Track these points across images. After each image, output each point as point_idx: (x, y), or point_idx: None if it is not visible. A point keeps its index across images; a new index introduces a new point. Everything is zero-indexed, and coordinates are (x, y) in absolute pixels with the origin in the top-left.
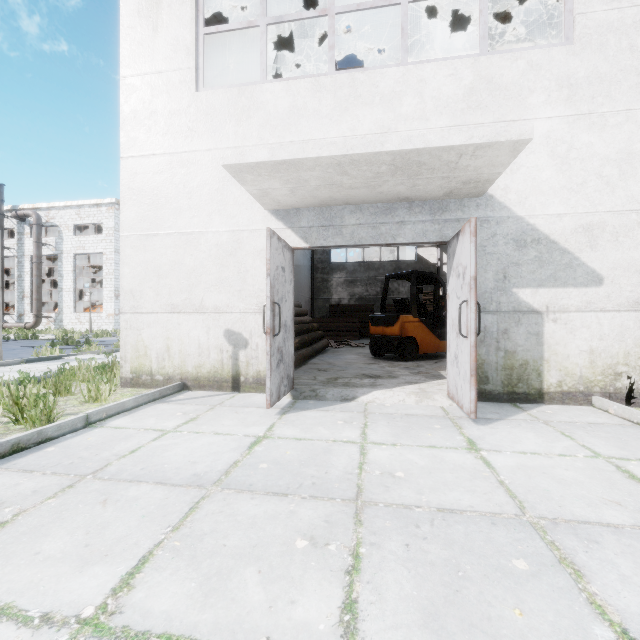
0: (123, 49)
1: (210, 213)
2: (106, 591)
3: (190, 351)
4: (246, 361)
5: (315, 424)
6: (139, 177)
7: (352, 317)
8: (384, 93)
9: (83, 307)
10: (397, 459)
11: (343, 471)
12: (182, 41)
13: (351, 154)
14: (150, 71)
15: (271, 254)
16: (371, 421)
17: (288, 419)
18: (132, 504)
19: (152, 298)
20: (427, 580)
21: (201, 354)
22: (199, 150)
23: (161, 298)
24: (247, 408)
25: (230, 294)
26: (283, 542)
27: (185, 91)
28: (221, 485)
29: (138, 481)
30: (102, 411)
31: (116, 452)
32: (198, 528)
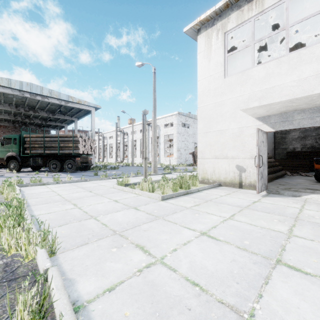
0: (198, 71)
1: (230, 122)
2: (229, 216)
3: (222, 172)
4: (245, 177)
5: (278, 201)
6: (204, 113)
7: (303, 159)
8: (318, 55)
9: (166, 155)
10: (317, 214)
11: (291, 212)
12: (219, 62)
13: (296, 97)
14: (207, 76)
15: (258, 137)
16: (307, 204)
17: (266, 198)
18: (224, 207)
19: (208, 153)
20: (317, 232)
21: (226, 173)
22: (225, 99)
23: (211, 153)
24: (247, 193)
25: (238, 151)
26: (270, 219)
27: (220, 79)
28: (247, 208)
29: (222, 203)
30: (200, 188)
31: (211, 198)
32: (244, 213)
